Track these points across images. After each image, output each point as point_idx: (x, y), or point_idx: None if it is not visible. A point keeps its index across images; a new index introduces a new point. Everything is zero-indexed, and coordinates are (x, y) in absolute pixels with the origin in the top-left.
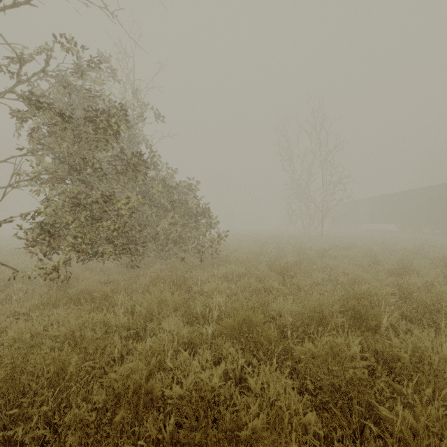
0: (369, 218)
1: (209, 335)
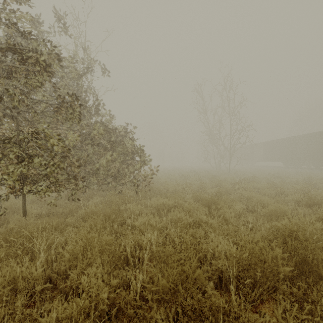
0: (261, 158)
1: (137, 289)
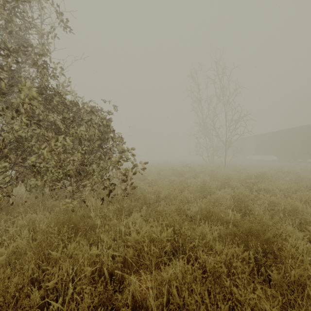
0: (252, 151)
1: None
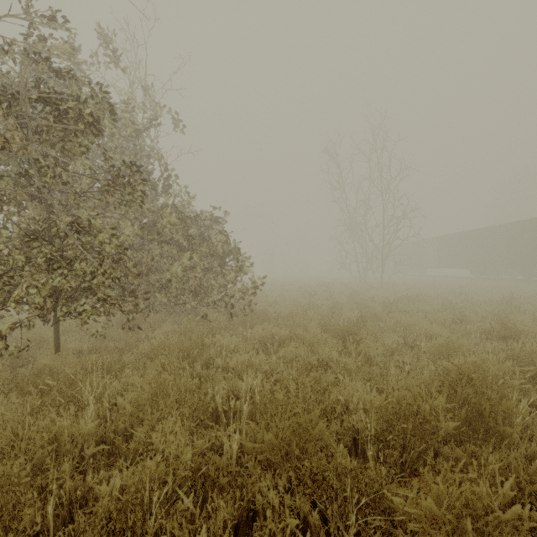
0: (436, 262)
1: (233, 453)
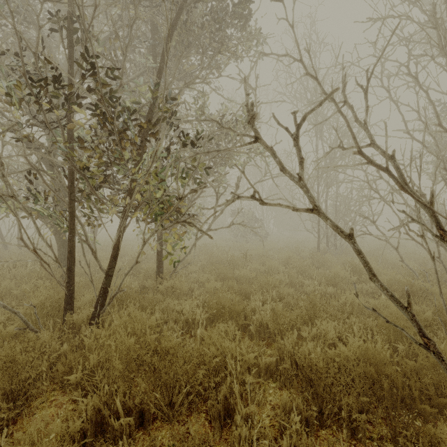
0: None
1: None
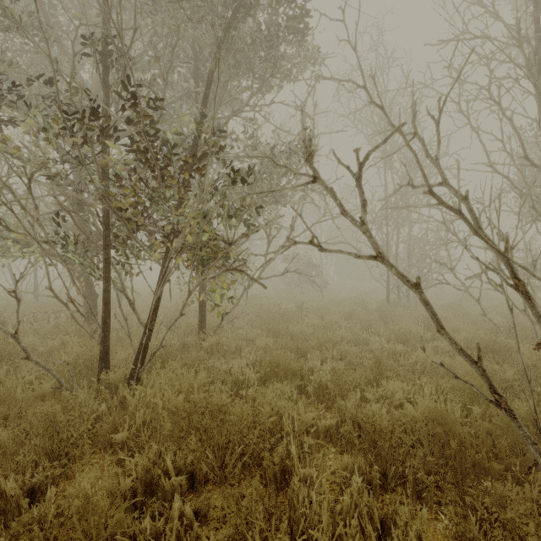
0: None
1: None
